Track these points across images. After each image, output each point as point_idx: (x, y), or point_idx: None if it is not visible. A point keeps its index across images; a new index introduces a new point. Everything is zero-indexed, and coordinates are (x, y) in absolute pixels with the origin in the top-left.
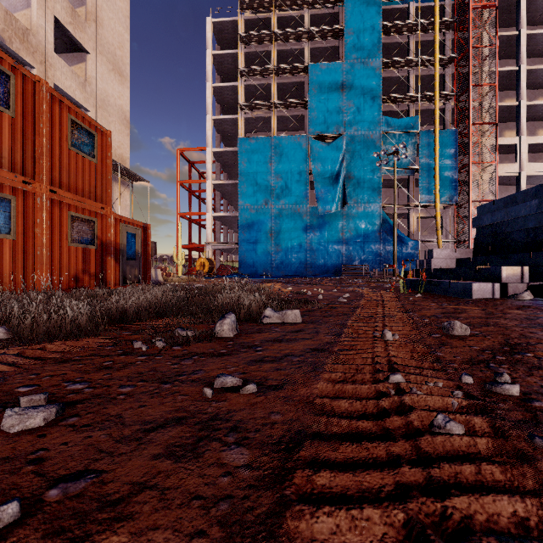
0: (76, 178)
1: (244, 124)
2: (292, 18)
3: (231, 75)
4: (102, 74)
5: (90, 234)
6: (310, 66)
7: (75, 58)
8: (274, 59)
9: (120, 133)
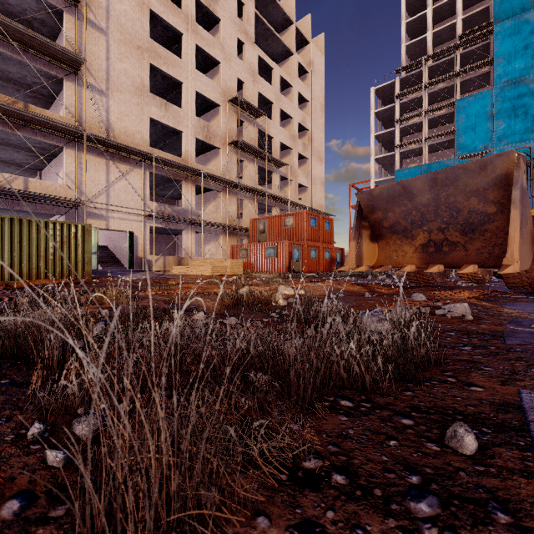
0: (326, 238)
1: (400, 155)
2: (442, 62)
3: (390, 119)
4: (313, 165)
5: (328, 255)
6: (458, 101)
7: (302, 162)
8: (425, 102)
9: (320, 192)
